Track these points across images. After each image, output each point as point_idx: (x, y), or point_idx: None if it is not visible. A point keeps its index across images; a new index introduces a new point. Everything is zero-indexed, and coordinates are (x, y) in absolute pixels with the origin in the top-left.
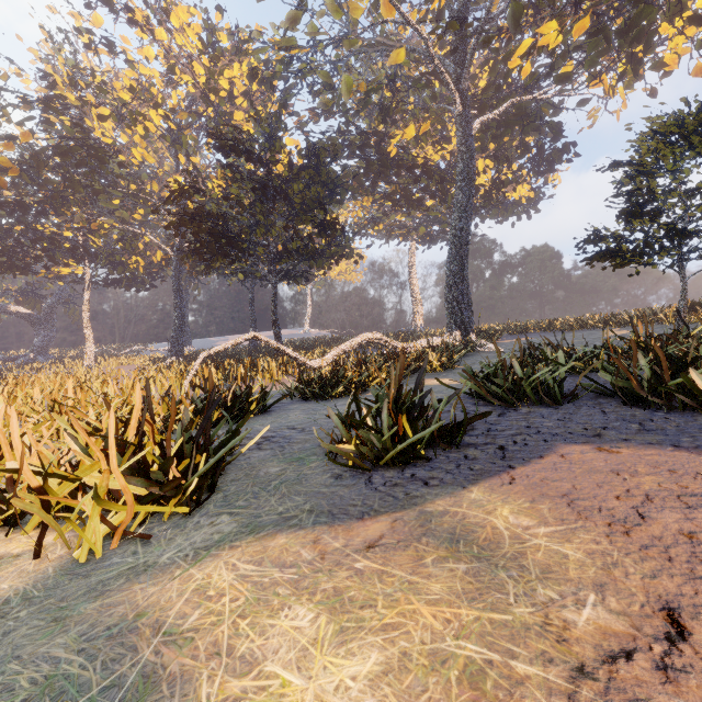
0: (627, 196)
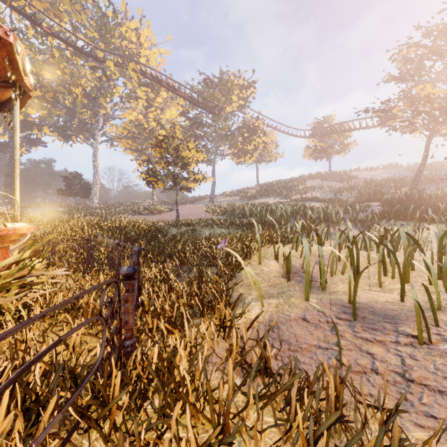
0: (67, 183)
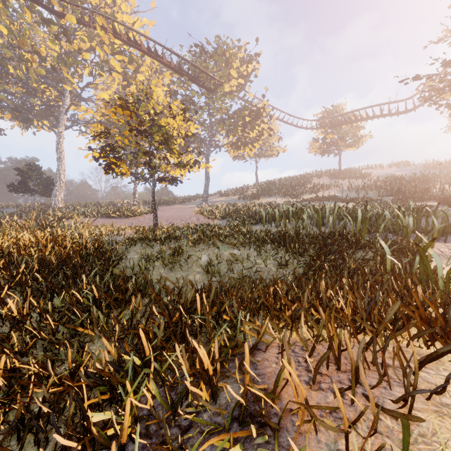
0: (21, 177)
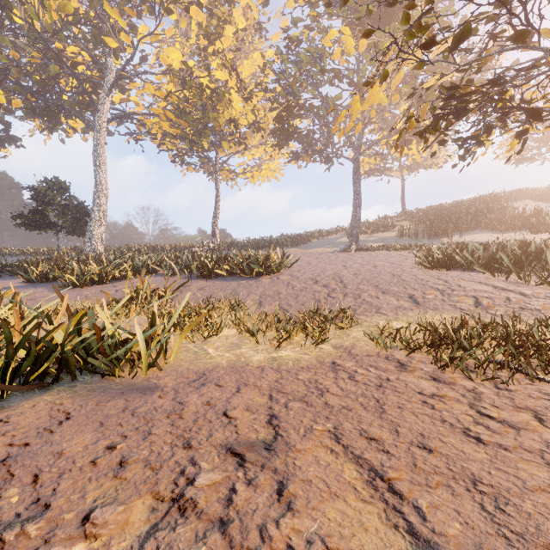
0: (36, 202)
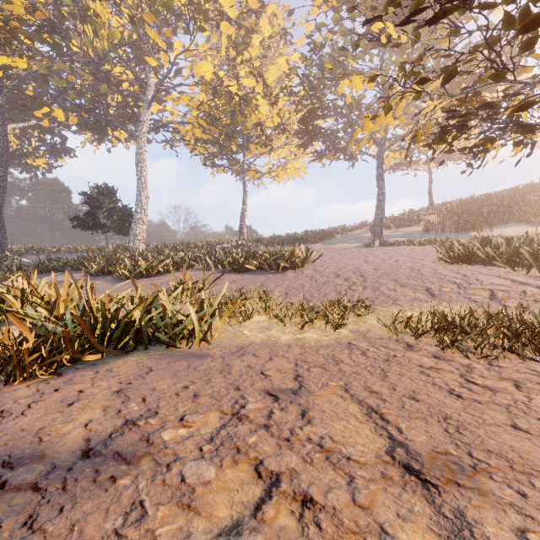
0: (89, 206)
